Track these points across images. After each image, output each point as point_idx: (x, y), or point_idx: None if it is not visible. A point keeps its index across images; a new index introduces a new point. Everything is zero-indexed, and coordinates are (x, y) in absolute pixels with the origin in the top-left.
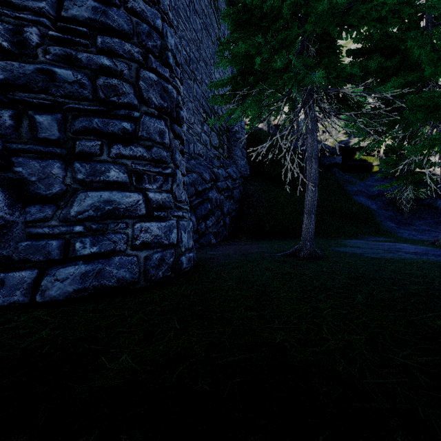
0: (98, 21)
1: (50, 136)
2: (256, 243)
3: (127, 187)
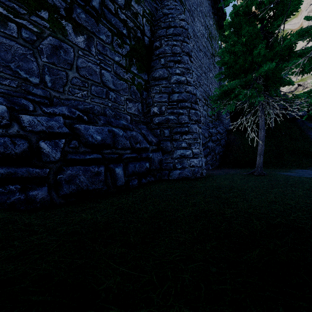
0: (179, 99)
1: (167, 135)
2: (234, 169)
3: (186, 148)
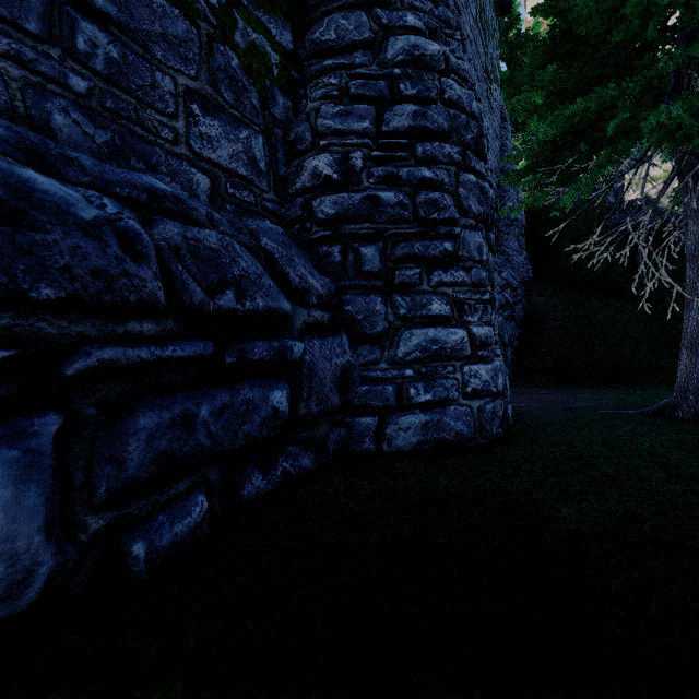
0: (418, 126)
1: (373, 269)
2: (569, 392)
3: (448, 322)
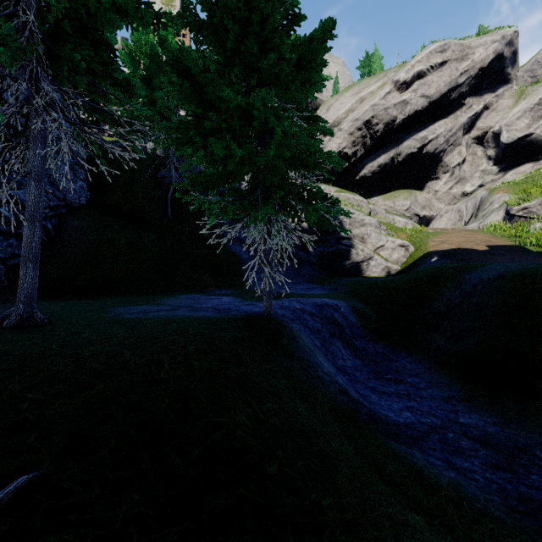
0: None
1: None
2: None
3: None
